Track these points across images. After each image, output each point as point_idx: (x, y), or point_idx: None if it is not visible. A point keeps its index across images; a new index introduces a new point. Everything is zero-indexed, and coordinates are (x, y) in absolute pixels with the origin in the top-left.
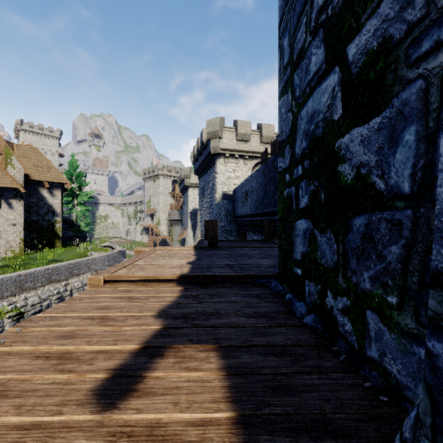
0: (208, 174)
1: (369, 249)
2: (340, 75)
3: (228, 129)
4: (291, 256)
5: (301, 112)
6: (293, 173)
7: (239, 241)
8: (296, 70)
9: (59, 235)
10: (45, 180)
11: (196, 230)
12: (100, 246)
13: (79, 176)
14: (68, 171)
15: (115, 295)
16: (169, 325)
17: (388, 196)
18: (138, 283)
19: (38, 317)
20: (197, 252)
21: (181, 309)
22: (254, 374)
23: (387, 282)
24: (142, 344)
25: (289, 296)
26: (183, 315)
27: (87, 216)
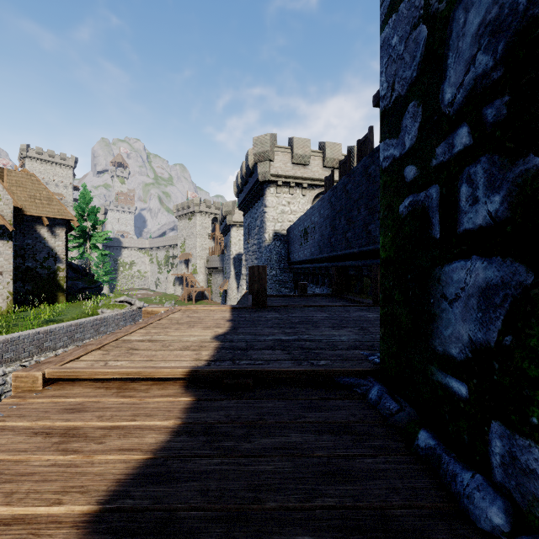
0: (255, 208)
1: None
2: None
3: (281, 150)
4: (425, 343)
5: None
6: (434, 154)
7: (296, 296)
8: None
9: (62, 287)
10: (44, 215)
11: (241, 281)
12: (114, 301)
13: (93, 211)
14: (78, 205)
15: (42, 422)
16: None
17: None
18: (111, 384)
19: None
20: (234, 316)
21: (165, 487)
22: None
23: None
24: None
25: (428, 441)
26: (163, 521)
27: (107, 262)
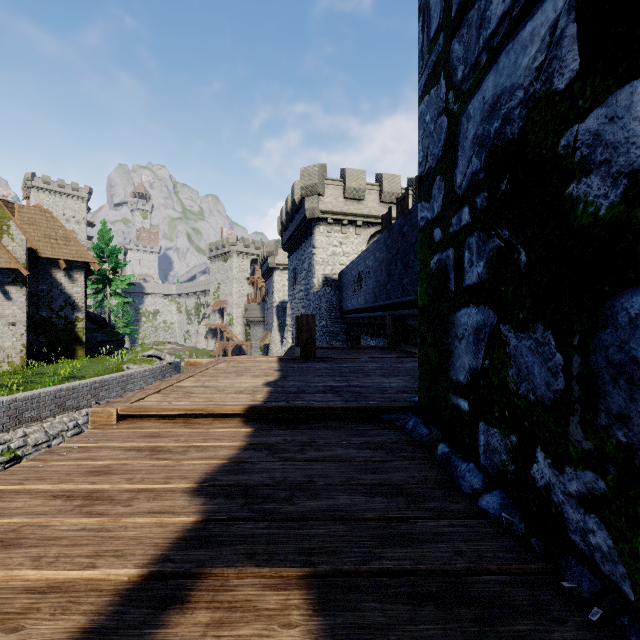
0: (302, 249)
1: None
2: None
3: (332, 182)
4: (446, 375)
5: (468, 106)
6: (451, 223)
7: (348, 348)
8: (457, 32)
9: (81, 340)
10: (60, 257)
11: (285, 333)
12: (141, 355)
13: (114, 252)
14: (97, 245)
15: (130, 443)
16: (215, 514)
17: None
18: (176, 420)
19: None
20: (283, 366)
21: (242, 476)
22: None
23: None
24: (148, 565)
25: (444, 449)
26: (246, 490)
27: (127, 312)
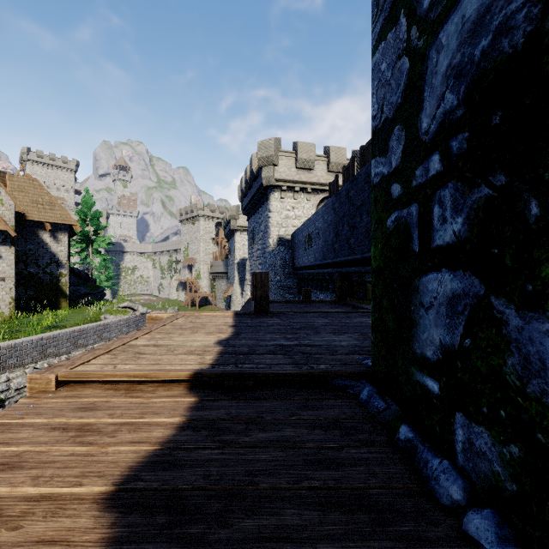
0: (259, 213)
1: None
2: None
3: (286, 154)
4: (407, 346)
5: (439, 34)
6: (414, 176)
7: (299, 302)
8: None
9: (65, 293)
10: (46, 220)
11: (245, 286)
12: (117, 306)
13: (96, 216)
14: (80, 210)
15: (58, 419)
16: (122, 546)
17: None
18: (119, 386)
19: None
20: (237, 322)
21: (171, 472)
22: None
23: None
24: None
25: (408, 434)
26: (170, 498)
27: (109, 268)
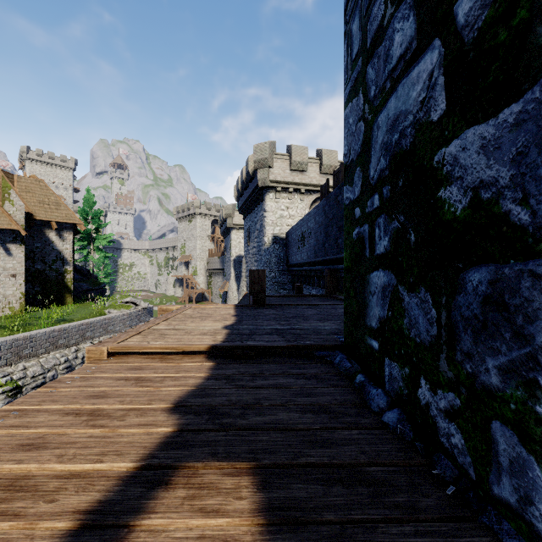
0: (255, 212)
1: (498, 321)
2: (442, 51)
3: (280, 157)
4: (363, 321)
5: (378, 118)
6: (366, 205)
7: (293, 296)
8: (371, 60)
9: (70, 288)
10: (52, 220)
11: (241, 282)
12: (120, 301)
13: (97, 215)
14: (82, 209)
15: (119, 374)
16: (187, 426)
17: (538, 235)
18: (154, 356)
19: (1, 411)
20: (238, 312)
21: (207, 398)
22: (310, 523)
23: (535, 379)
24: (140, 461)
25: (361, 379)
26: (209, 409)
27: (107, 264)
